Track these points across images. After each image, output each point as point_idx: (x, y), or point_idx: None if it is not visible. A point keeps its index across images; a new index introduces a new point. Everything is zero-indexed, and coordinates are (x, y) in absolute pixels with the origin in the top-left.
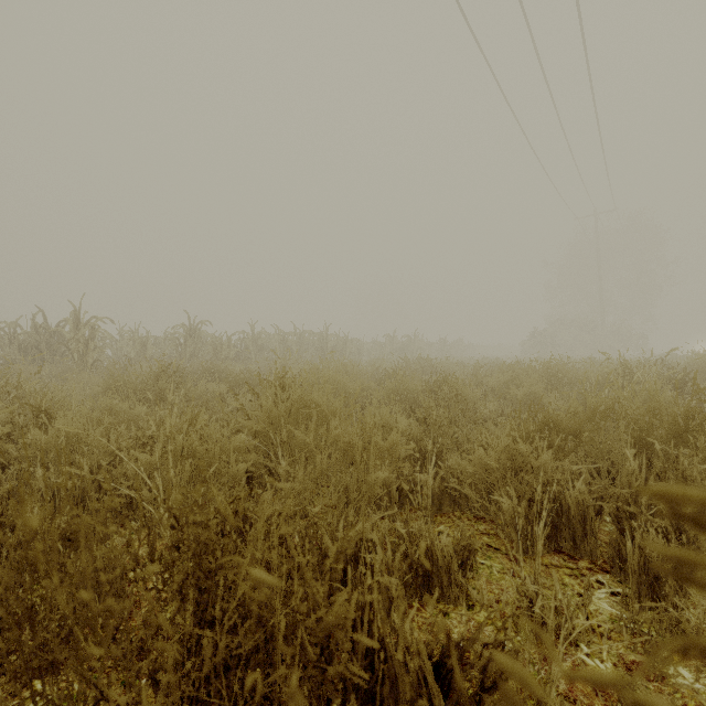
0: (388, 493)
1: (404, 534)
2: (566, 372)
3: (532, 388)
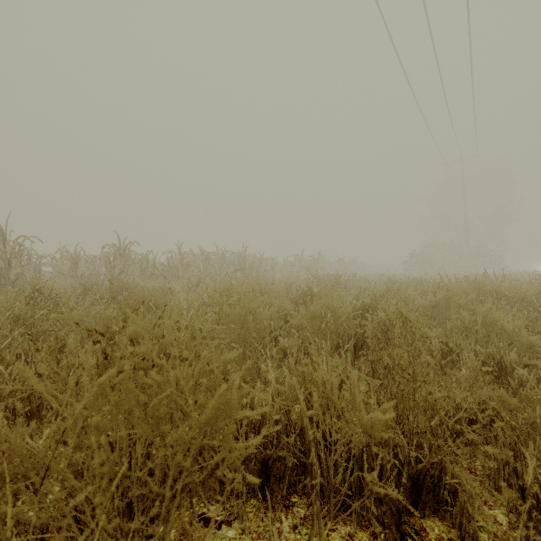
0: None
1: None
2: (504, 291)
3: (487, 313)
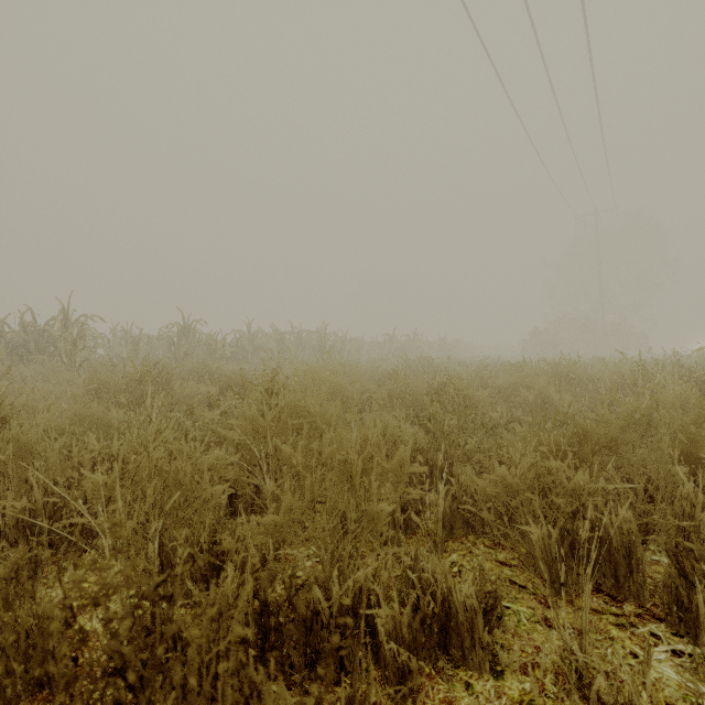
0: (392, 515)
1: (414, 580)
2: (577, 372)
3: (543, 391)
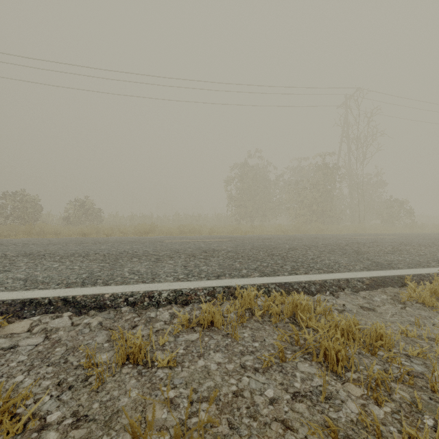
0: None
1: None
2: None
3: None
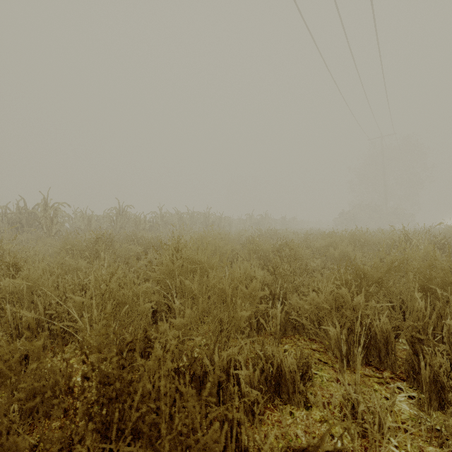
0: (249, 322)
1: (261, 355)
2: (366, 238)
3: (344, 249)
